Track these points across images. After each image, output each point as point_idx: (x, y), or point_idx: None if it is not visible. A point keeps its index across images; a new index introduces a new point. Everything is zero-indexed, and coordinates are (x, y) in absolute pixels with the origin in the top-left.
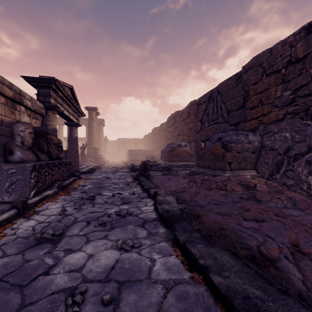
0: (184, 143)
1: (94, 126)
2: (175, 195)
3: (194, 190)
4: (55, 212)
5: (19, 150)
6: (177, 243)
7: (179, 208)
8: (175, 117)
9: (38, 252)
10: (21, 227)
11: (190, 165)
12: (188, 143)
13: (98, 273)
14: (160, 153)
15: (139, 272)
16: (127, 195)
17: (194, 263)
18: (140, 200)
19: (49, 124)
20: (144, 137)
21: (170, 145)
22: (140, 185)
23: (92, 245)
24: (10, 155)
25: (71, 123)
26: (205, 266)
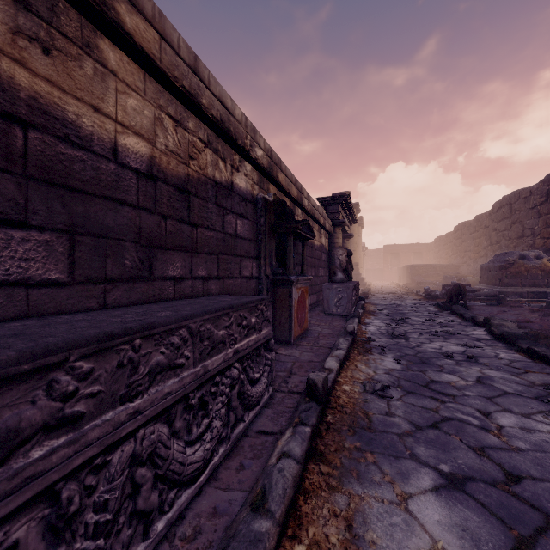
0: (533, 253)
1: (354, 232)
2: (516, 323)
3: (549, 322)
4: (382, 325)
5: (340, 272)
6: (519, 350)
7: (522, 331)
8: (513, 203)
9: (400, 340)
10: (369, 329)
11: (549, 293)
12: (545, 251)
13: (454, 351)
14: (475, 270)
15: (487, 355)
16: (444, 321)
17: (536, 355)
18: (464, 327)
19: (336, 242)
20: (436, 241)
21: (501, 256)
22: (455, 315)
23: (438, 343)
24: (334, 276)
25: (343, 235)
26: (546, 354)
